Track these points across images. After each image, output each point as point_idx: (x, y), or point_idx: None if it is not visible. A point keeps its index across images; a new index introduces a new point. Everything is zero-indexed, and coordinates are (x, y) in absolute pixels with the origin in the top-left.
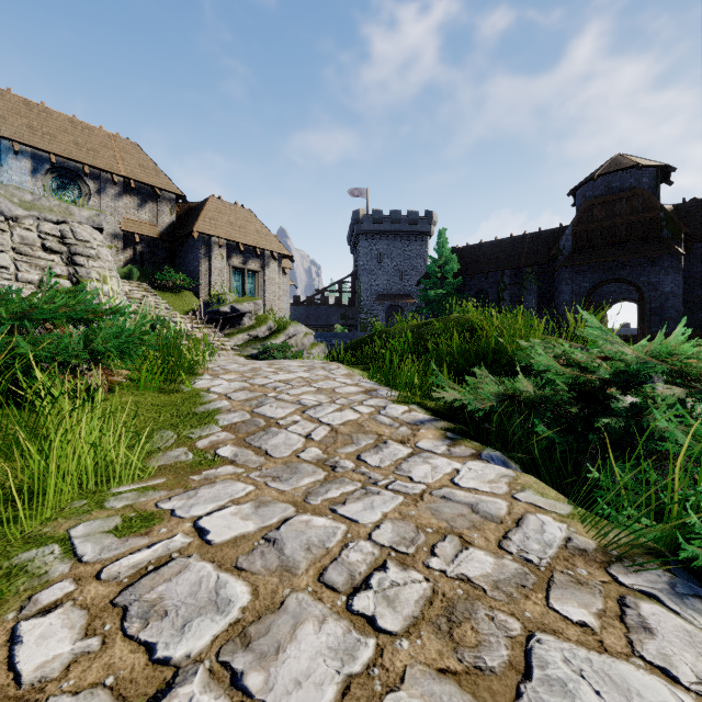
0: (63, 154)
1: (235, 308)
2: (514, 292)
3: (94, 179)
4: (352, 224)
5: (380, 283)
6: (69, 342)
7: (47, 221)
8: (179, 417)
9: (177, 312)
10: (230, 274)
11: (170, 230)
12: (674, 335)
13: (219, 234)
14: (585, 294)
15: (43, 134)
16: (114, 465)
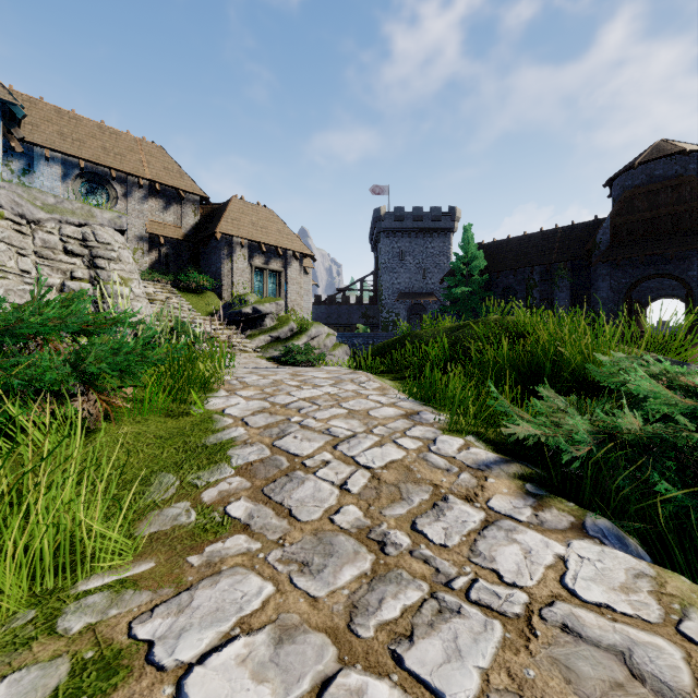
0: (91, 159)
1: (257, 309)
2: (545, 289)
3: (121, 183)
4: (373, 222)
5: (401, 281)
6: (47, 367)
7: (69, 223)
8: (185, 451)
9: (199, 313)
10: (252, 275)
11: (194, 232)
12: None
13: (242, 234)
14: (624, 291)
15: (73, 140)
16: (89, 539)
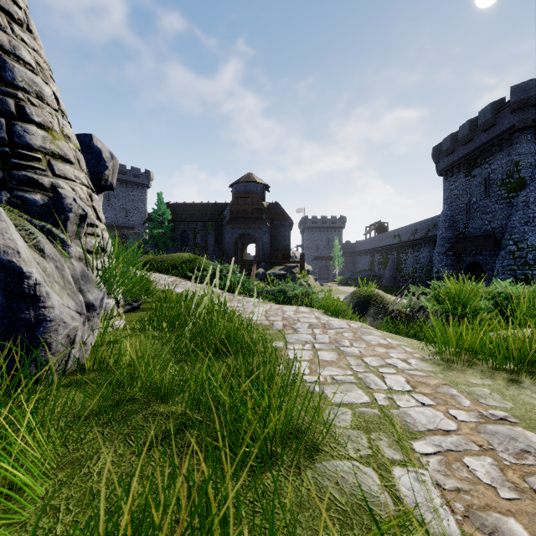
0: None
1: None
2: (203, 234)
3: None
4: None
5: (108, 216)
6: None
7: None
8: None
9: None
10: None
11: None
12: (227, 263)
13: None
14: (235, 240)
15: None
16: None
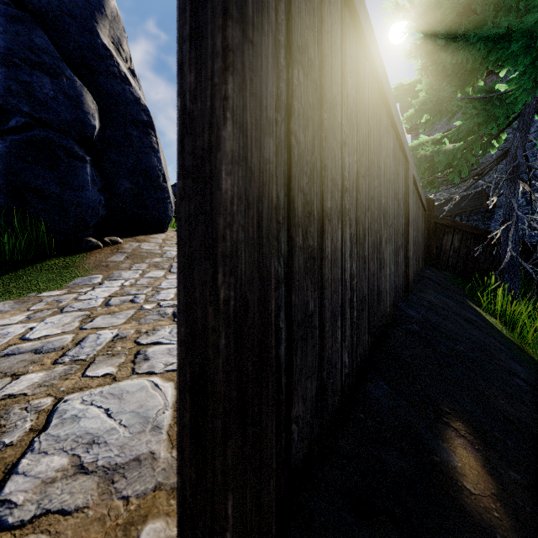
0: None
1: None
2: None
3: None
4: None
5: None
6: None
7: None
8: None
9: None
10: None
11: None
12: None
13: None
14: None
15: None
16: None
